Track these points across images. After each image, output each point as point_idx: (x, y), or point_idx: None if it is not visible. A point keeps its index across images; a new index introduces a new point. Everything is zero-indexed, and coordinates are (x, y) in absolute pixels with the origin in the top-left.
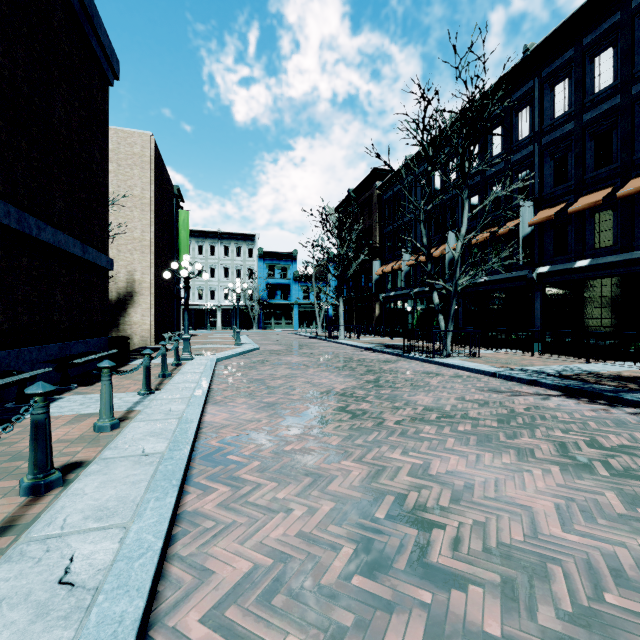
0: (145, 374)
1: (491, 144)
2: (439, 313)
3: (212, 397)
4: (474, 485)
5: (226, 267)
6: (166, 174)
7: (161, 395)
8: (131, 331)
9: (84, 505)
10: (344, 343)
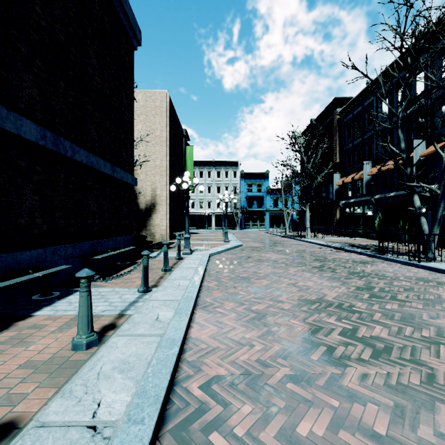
0: (143, 273)
1: None
2: (421, 216)
3: (202, 298)
4: None
5: (218, 185)
6: (177, 120)
7: (156, 294)
8: (154, 230)
9: None
10: (312, 242)
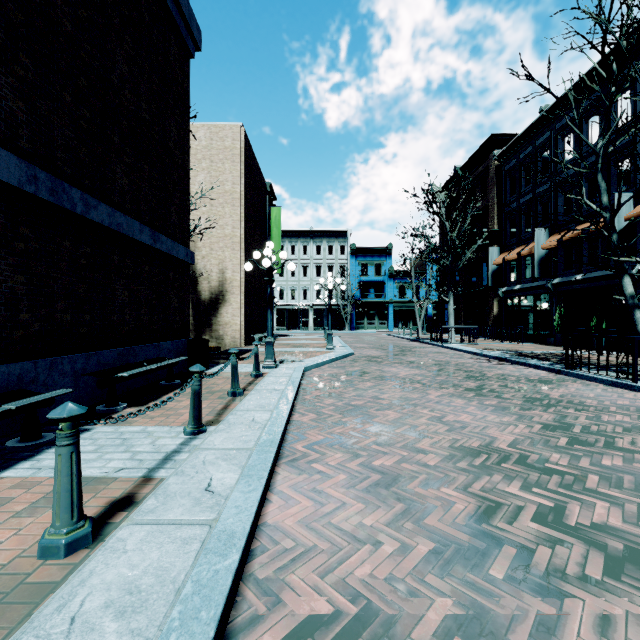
0: (192, 402)
1: None
2: (636, 309)
3: (289, 443)
4: None
5: (318, 266)
6: (258, 169)
7: (213, 438)
8: (222, 331)
9: None
10: (458, 349)
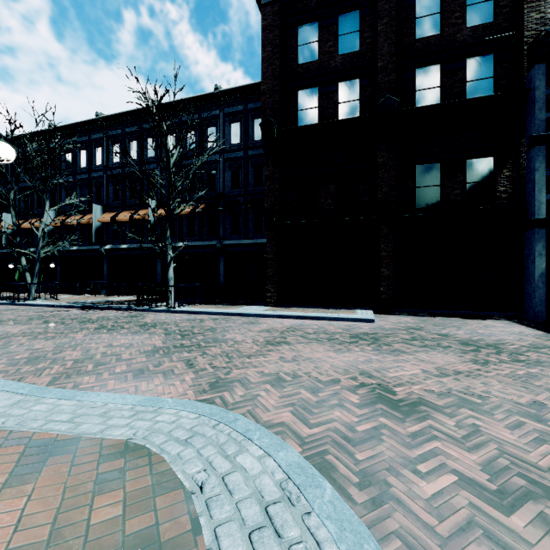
0: None
1: (80, 159)
2: (27, 271)
3: None
4: None
5: None
6: None
7: None
8: None
9: None
10: None
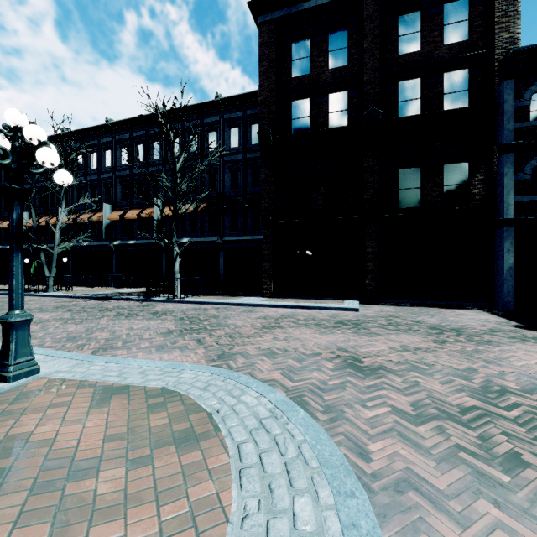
0: None
1: (91, 161)
2: (45, 266)
3: None
4: None
5: None
6: None
7: None
8: None
9: None
10: None
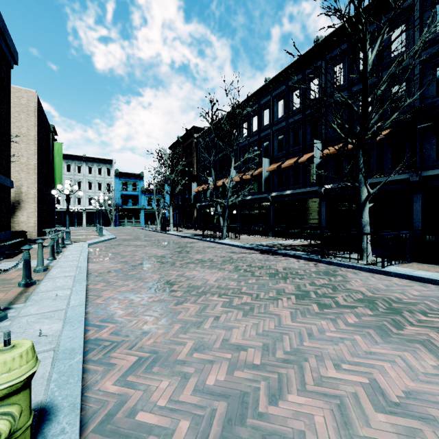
0: (51, 249)
1: (252, 124)
2: (220, 216)
3: (90, 260)
4: (196, 277)
5: (90, 182)
6: (45, 117)
7: (61, 260)
8: (19, 228)
9: (51, 286)
10: (172, 234)
